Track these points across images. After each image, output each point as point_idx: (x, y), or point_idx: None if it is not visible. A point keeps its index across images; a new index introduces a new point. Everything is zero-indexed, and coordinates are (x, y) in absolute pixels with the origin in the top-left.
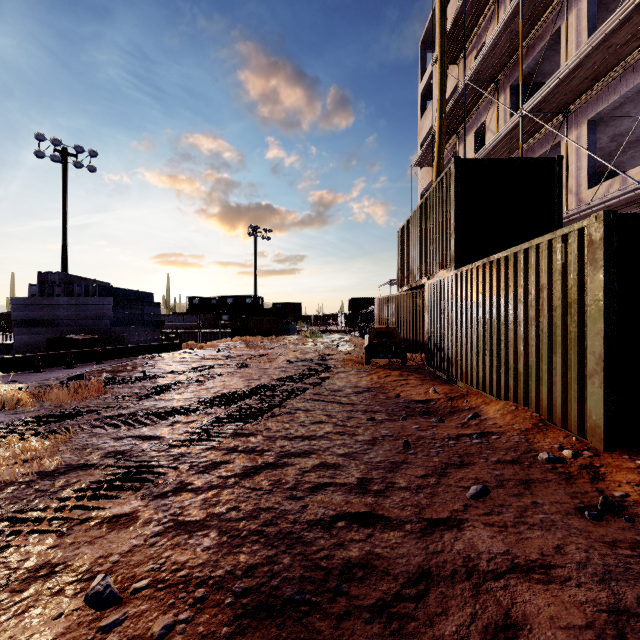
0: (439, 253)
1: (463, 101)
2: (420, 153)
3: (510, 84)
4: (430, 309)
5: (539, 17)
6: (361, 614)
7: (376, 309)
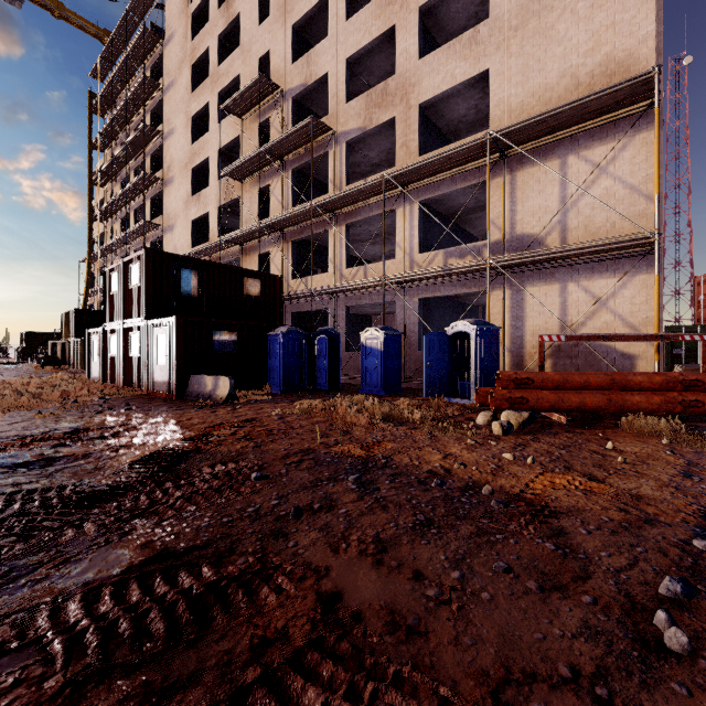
0: (72, 332)
1: (102, 252)
2: (83, 260)
3: (121, 256)
4: (70, 349)
5: (124, 245)
6: (41, 376)
7: (50, 347)
